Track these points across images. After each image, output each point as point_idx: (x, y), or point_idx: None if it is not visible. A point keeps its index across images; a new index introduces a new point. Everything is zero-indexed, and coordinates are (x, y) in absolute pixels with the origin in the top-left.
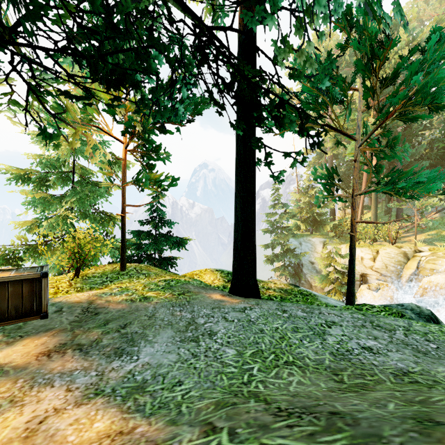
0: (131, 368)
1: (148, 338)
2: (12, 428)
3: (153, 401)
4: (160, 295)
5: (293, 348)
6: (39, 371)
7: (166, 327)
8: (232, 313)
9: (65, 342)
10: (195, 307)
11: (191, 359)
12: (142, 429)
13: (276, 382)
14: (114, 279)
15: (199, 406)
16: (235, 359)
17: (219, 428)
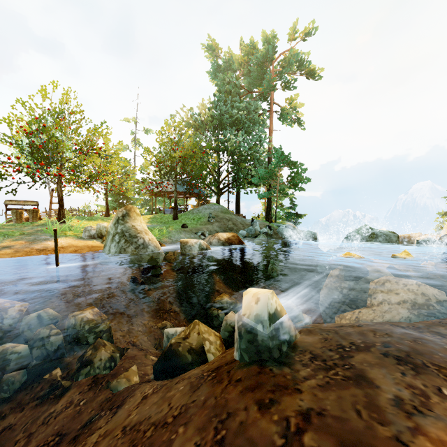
0: None
1: None
2: None
3: None
4: None
5: None
6: None
7: None
8: None
9: None
10: None
11: None
12: None
13: None
14: None
15: None
16: None
17: None
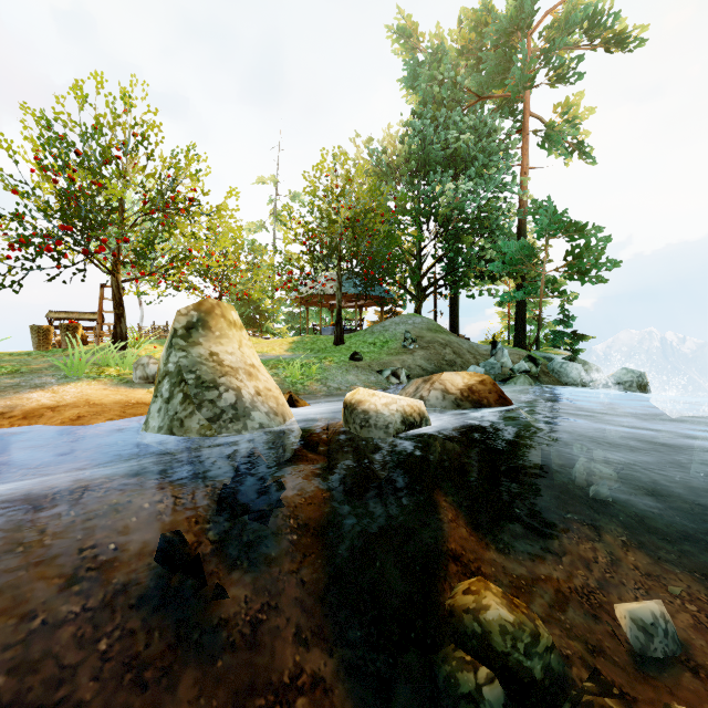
0: None
1: None
2: None
3: None
4: None
5: None
6: None
7: None
8: None
9: None
10: None
11: None
12: None
13: None
14: None
15: None
16: None
17: None
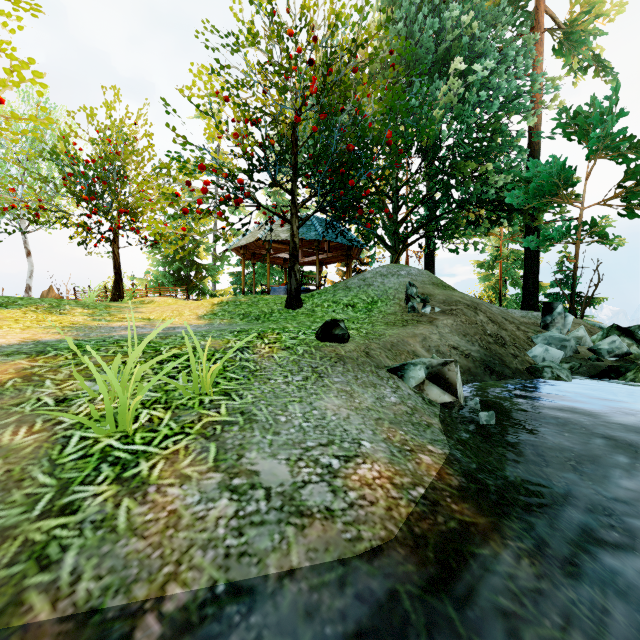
0: None
1: None
2: None
3: None
4: None
5: None
6: None
7: None
8: None
9: None
10: None
11: None
12: None
13: None
14: None
15: None
16: None
17: None
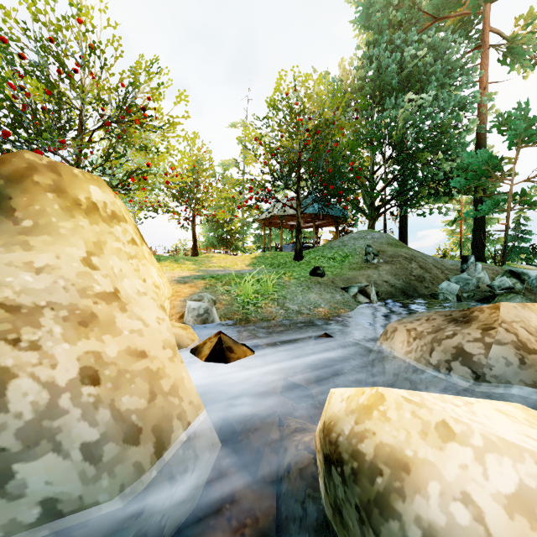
0: None
1: None
2: None
3: None
4: None
5: None
6: None
7: None
8: None
9: None
10: None
11: None
12: None
13: None
14: None
15: None
16: None
17: None
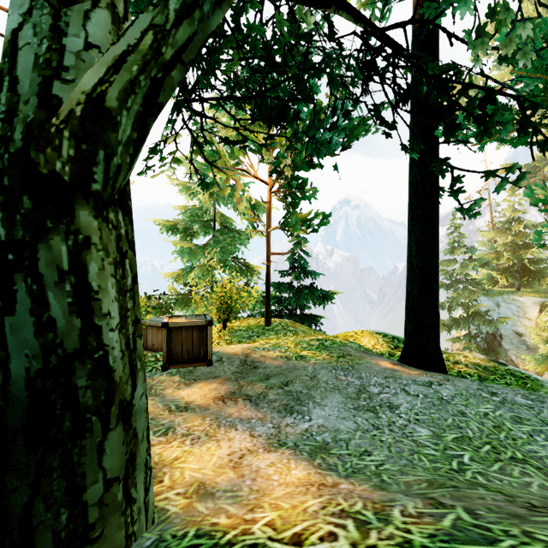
0: (306, 427)
1: (315, 399)
2: (218, 457)
3: (343, 464)
4: (317, 355)
5: (520, 443)
6: (220, 413)
7: (333, 391)
8: (413, 386)
9: (233, 391)
10: (362, 373)
11: (373, 431)
12: (347, 486)
13: (504, 479)
14: (260, 334)
15: (406, 480)
16: (432, 440)
17: (448, 505)
